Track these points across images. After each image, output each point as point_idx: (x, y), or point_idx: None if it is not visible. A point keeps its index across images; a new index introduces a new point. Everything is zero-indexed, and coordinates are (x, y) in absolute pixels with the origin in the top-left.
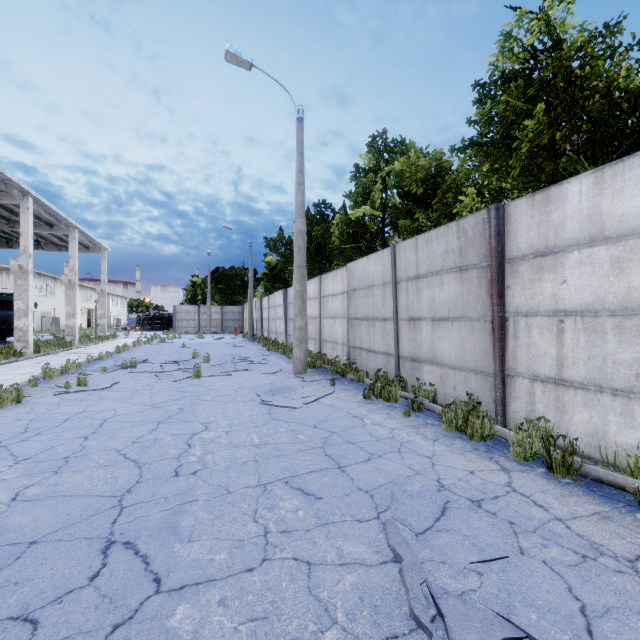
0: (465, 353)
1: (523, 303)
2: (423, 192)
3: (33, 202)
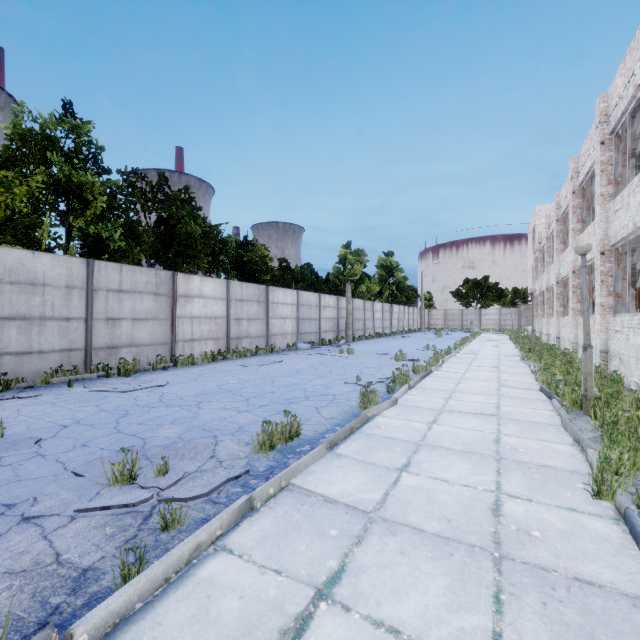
0: (156, 336)
1: (181, 313)
2: None
3: None
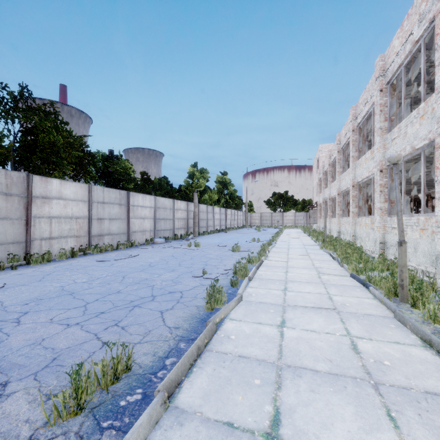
0: (7, 235)
1: (38, 213)
2: None
3: None
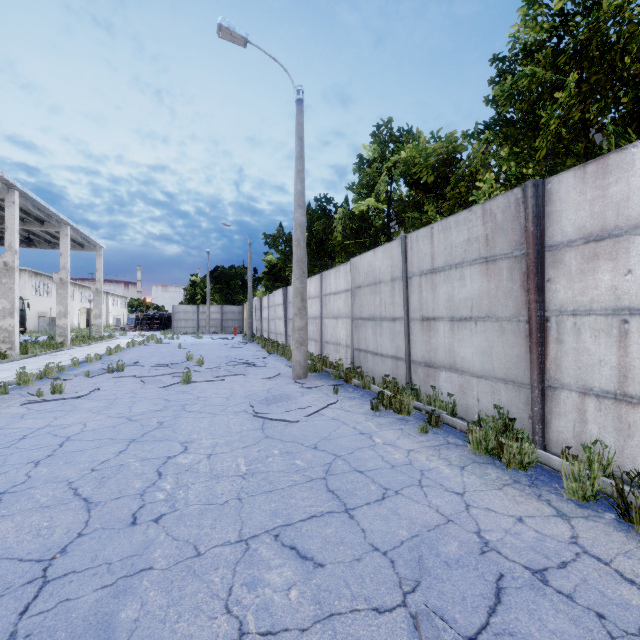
0: (492, 359)
1: (570, 299)
2: (434, 181)
3: (20, 196)
